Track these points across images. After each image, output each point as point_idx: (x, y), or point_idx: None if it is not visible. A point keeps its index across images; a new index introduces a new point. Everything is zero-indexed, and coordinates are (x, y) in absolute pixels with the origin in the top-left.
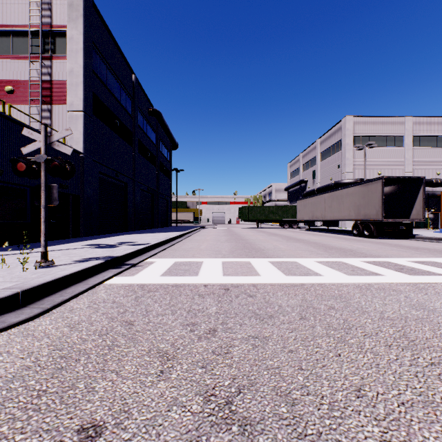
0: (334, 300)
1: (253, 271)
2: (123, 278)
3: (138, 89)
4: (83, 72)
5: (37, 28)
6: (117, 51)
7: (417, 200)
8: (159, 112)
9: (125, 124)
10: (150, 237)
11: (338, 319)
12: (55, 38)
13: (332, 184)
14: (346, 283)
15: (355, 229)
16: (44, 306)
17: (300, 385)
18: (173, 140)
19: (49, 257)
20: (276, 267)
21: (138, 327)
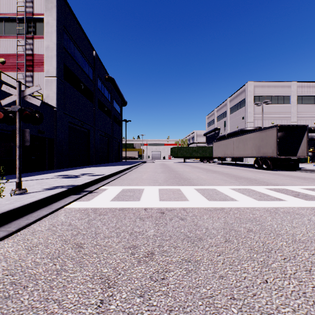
0: (251, 223)
1: (182, 196)
2: (81, 203)
3: (97, 62)
4: (56, 48)
5: (22, 16)
6: (82, 33)
7: (302, 142)
8: (113, 79)
9: (88, 87)
10: (106, 169)
11: (258, 242)
12: (36, 23)
13: (238, 131)
14: (257, 207)
15: (256, 163)
16: (10, 229)
17: None
18: (123, 99)
19: (25, 186)
20: (200, 193)
21: (86, 249)
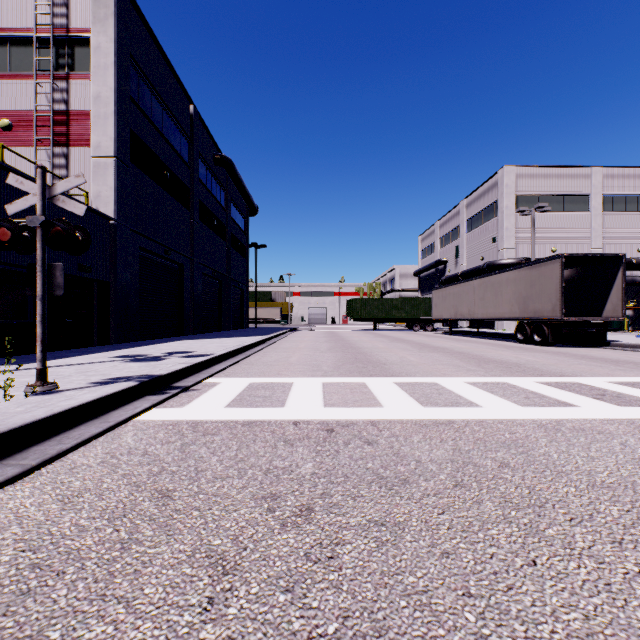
0: (506, 451)
1: (370, 398)
2: (167, 411)
3: (199, 126)
4: (116, 98)
5: (47, 33)
6: (166, 69)
7: (613, 289)
8: (230, 161)
9: (179, 177)
10: (216, 344)
11: (519, 487)
12: (74, 48)
13: (484, 266)
14: (520, 420)
15: (520, 332)
16: (26, 462)
17: (471, 635)
18: (250, 202)
19: (54, 377)
20: (407, 392)
21: (179, 501)
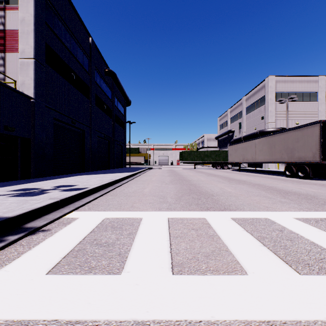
0: None
1: (222, 249)
2: None
3: (95, 51)
4: (34, 21)
5: None
6: (73, 13)
7: None
8: (114, 73)
9: (82, 79)
10: (98, 178)
11: None
12: None
13: (257, 133)
14: None
15: (287, 170)
16: None
17: None
18: (126, 97)
19: None
20: (254, 236)
21: None
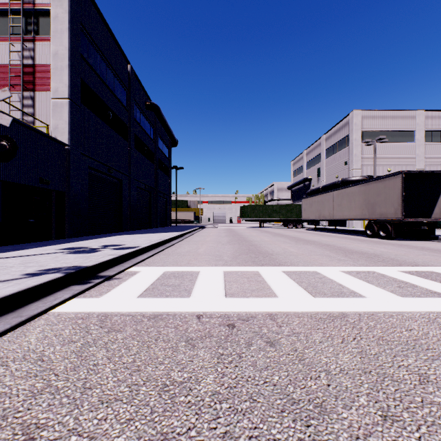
0: (416, 356)
1: (265, 287)
2: (84, 301)
3: (134, 80)
4: (69, 54)
5: (18, 7)
6: (110, 37)
7: (440, 197)
8: (157, 106)
9: (119, 117)
10: (144, 238)
11: None
12: (38, 18)
13: (339, 182)
14: (408, 312)
15: (368, 229)
16: None
17: None
18: (172, 136)
19: None
20: (295, 281)
21: None
